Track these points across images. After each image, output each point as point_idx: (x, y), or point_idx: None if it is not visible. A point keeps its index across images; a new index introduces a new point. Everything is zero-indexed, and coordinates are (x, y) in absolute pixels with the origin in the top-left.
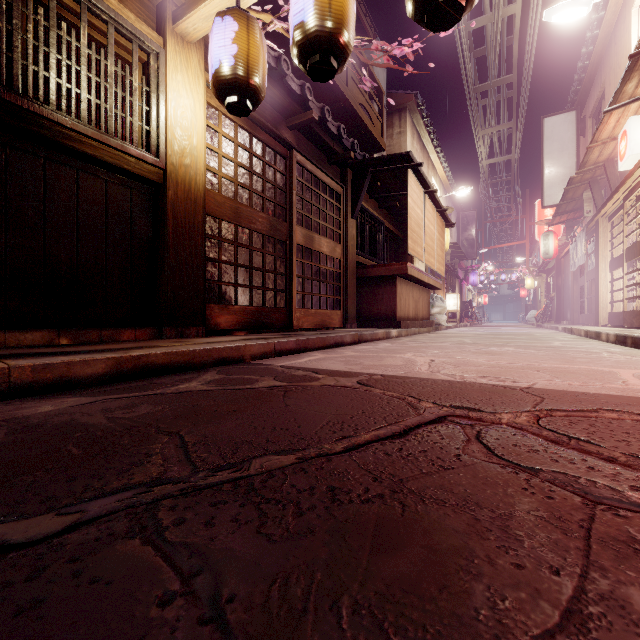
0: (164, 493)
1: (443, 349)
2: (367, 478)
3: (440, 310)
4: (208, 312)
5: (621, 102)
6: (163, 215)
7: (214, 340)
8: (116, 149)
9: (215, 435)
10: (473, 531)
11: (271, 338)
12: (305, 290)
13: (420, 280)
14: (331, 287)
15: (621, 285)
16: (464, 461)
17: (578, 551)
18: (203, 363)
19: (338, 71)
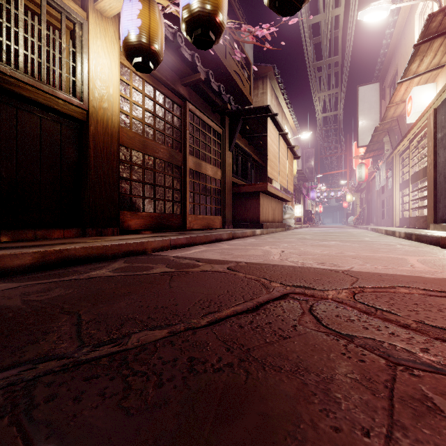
0: (46, 369)
1: (291, 243)
2: (222, 348)
3: (290, 216)
4: (122, 217)
5: (408, 77)
6: (86, 144)
7: (124, 237)
8: (48, 93)
9: (107, 313)
10: (301, 395)
11: (168, 236)
12: (195, 201)
13: (276, 195)
14: (214, 199)
15: (408, 199)
16: (299, 331)
17: (384, 411)
18: (114, 255)
19: (215, 42)
